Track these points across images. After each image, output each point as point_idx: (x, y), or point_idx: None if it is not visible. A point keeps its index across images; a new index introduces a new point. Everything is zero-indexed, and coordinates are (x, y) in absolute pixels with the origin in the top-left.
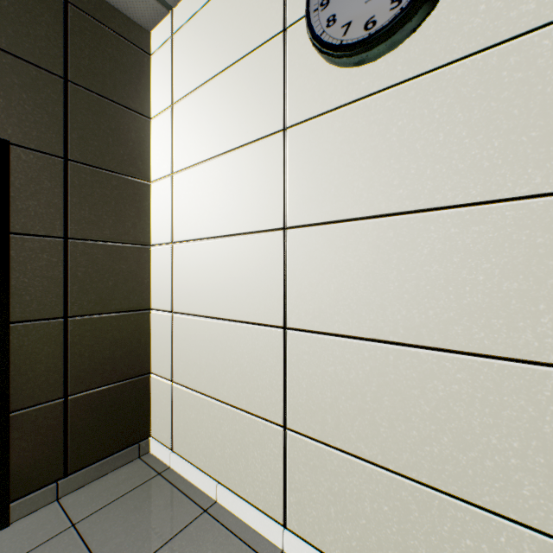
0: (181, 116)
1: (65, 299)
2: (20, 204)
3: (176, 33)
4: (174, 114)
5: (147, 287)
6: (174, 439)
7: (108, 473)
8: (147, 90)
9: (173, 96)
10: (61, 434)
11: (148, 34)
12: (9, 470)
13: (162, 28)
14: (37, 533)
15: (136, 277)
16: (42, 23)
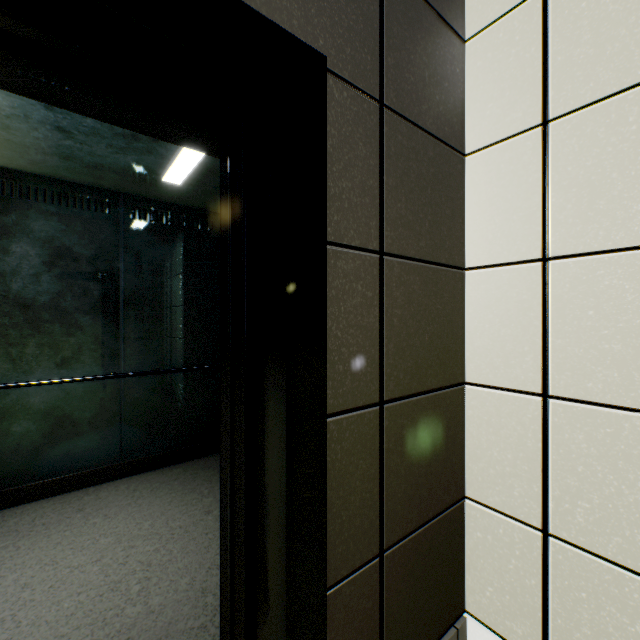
0: None
1: (379, 368)
2: (331, 185)
3: None
4: (550, 3)
5: (460, 343)
6: None
7: None
8: None
9: None
10: (375, 623)
11: None
12: None
13: None
14: None
15: (450, 326)
16: None
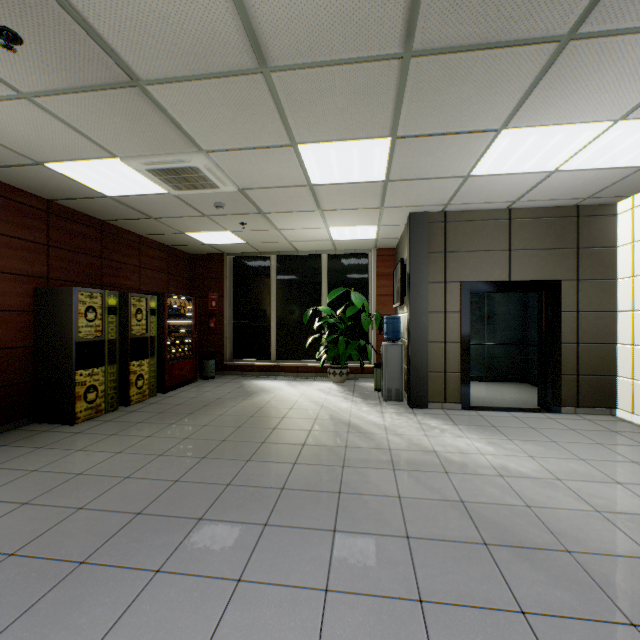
0: (639, 249)
1: (576, 336)
2: (562, 301)
3: (635, 208)
4: (633, 248)
5: (614, 332)
6: (633, 408)
7: (594, 414)
8: (614, 234)
9: (632, 239)
10: (575, 389)
11: (614, 206)
12: (560, 394)
13: (624, 203)
14: (573, 417)
15: (607, 328)
16: (569, 232)
